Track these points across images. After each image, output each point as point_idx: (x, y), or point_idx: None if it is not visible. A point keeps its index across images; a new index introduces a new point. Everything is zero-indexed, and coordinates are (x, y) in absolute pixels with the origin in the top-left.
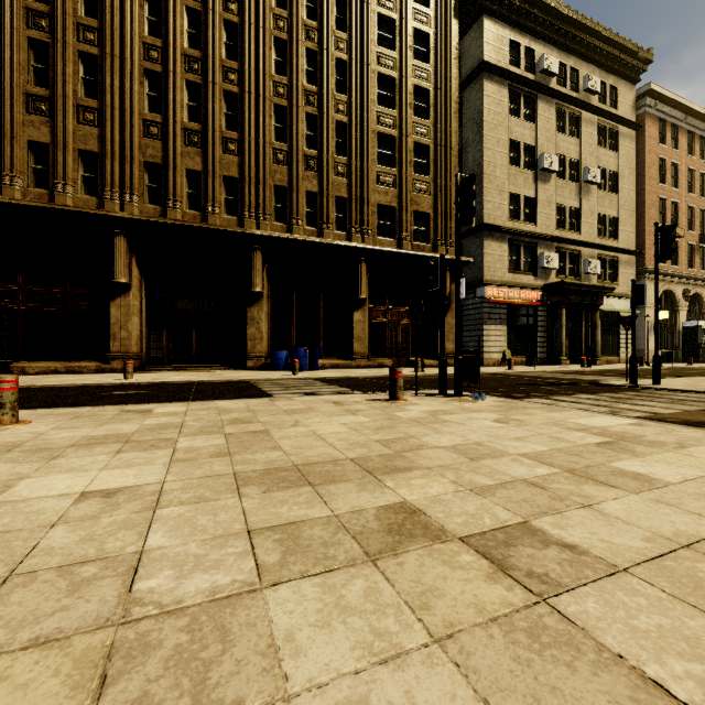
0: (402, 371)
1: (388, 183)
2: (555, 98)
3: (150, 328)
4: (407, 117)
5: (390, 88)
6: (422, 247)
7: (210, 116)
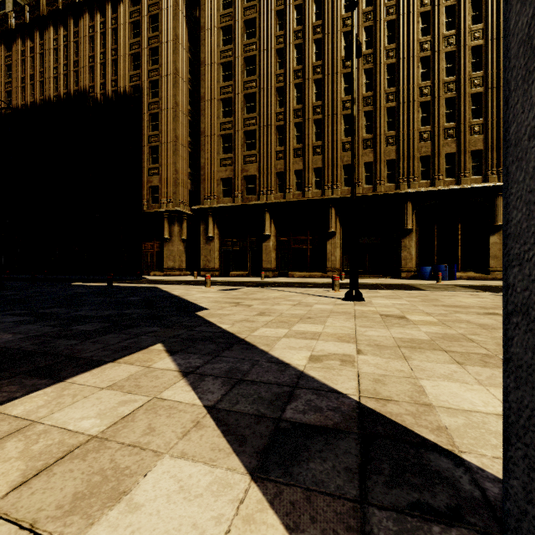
0: None
1: None
2: None
3: (343, 254)
4: None
5: None
6: None
7: (378, 127)
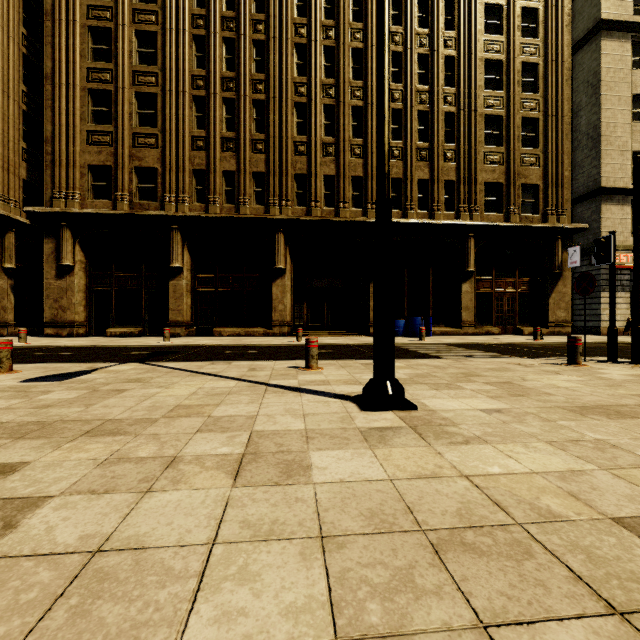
0: (518, 339)
1: (495, 161)
2: None
3: (294, 302)
4: (514, 95)
5: (496, 71)
6: (530, 218)
7: (342, 129)
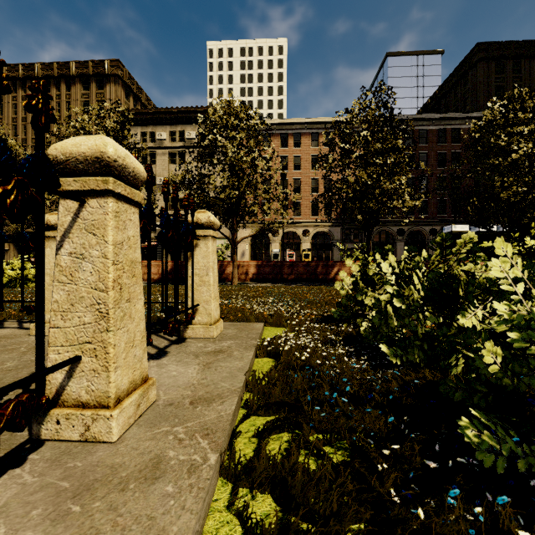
0: None
1: None
2: (168, 149)
3: None
4: None
5: None
6: None
7: None
